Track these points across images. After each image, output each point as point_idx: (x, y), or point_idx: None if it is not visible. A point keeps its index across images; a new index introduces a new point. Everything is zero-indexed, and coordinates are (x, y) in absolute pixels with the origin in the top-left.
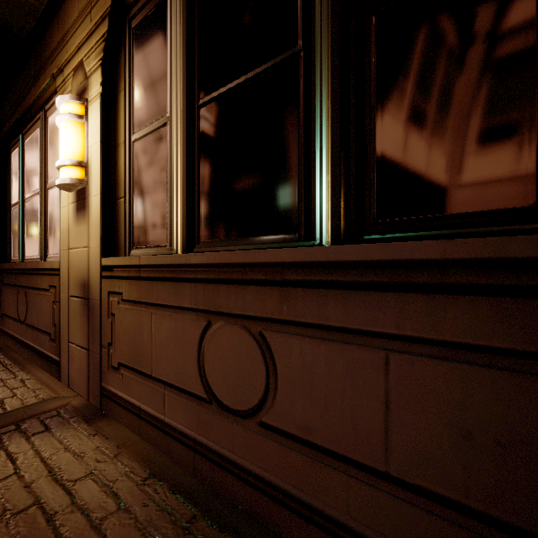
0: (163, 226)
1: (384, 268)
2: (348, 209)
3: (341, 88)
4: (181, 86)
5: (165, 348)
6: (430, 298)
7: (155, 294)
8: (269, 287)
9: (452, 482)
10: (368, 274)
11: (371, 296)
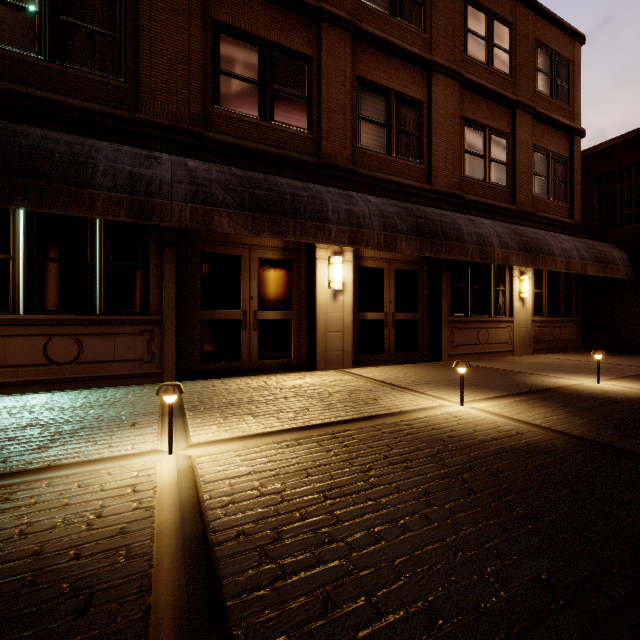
0: (7, 302)
1: (114, 321)
2: (104, 307)
3: (103, 278)
4: (24, 248)
5: (19, 352)
6: (124, 326)
7: (9, 331)
8: (81, 326)
9: (127, 356)
10: (111, 322)
11: (111, 326)
